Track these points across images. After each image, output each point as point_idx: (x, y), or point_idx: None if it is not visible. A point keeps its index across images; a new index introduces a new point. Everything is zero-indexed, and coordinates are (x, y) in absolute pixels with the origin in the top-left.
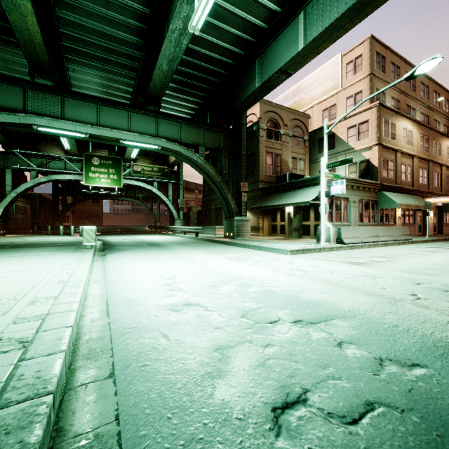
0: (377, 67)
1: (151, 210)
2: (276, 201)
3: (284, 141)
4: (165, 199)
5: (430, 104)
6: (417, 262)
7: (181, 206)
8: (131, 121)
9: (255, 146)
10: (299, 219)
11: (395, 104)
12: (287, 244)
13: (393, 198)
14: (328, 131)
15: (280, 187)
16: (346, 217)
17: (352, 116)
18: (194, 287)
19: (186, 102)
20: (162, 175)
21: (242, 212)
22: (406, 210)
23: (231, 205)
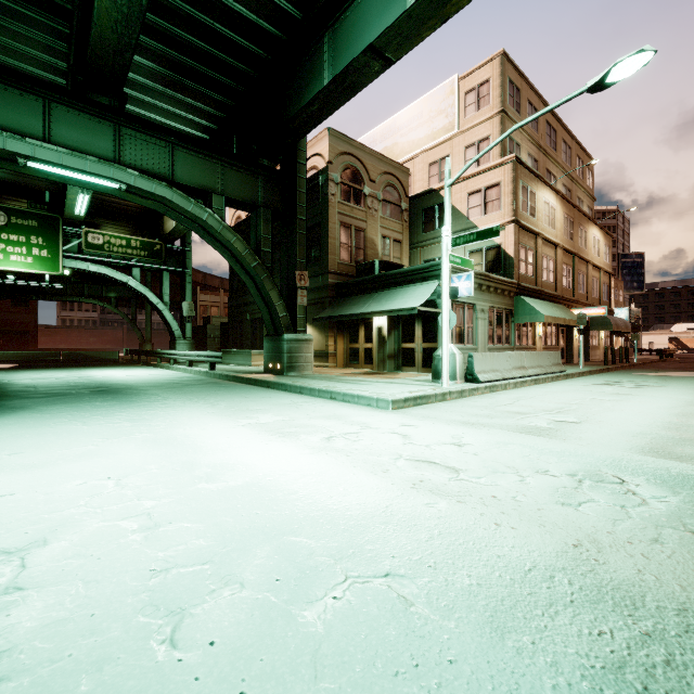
0: (510, 103)
1: (135, 322)
2: (358, 307)
3: (370, 207)
4: (155, 301)
5: (573, 173)
6: (635, 423)
7: (188, 314)
8: (52, 120)
9: (322, 211)
10: (396, 338)
11: (532, 165)
12: (382, 385)
13: (536, 306)
14: (452, 182)
15: (366, 283)
16: (471, 335)
17: (475, 174)
18: (75, 623)
19: (189, 112)
20: (149, 255)
21: (298, 326)
22: (548, 326)
23: (277, 311)
